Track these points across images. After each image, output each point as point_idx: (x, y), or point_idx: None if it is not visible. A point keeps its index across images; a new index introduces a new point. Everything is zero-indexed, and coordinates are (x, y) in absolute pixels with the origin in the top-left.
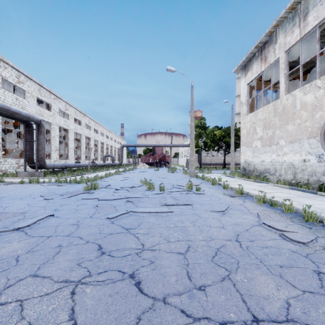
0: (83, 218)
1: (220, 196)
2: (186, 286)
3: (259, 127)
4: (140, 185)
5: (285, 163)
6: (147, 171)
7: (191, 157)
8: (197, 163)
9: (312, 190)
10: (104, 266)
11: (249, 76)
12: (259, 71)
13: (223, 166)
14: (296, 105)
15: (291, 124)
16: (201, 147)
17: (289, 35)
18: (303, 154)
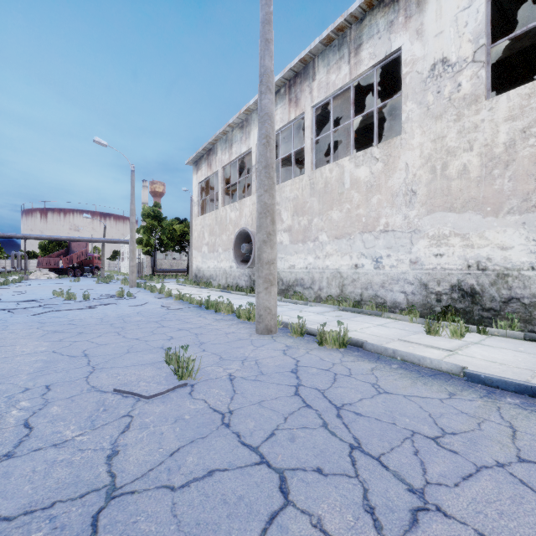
0: (4, 318)
1: (149, 299)
2: (100, 322)
3: (207, 232)
4: (53, 297)
5: (222, 269)
6: (56, 283)
7: (132, 261)
8: (150, 270)
9: (230, 290)
10: (50, 324)
11: (200, 175)
12: (206, 175)
13: (187, 273)
14: (227, 219)
15: (225, 235)
16: (155, 245)
17: (224, 154)
18: (230, 262)
